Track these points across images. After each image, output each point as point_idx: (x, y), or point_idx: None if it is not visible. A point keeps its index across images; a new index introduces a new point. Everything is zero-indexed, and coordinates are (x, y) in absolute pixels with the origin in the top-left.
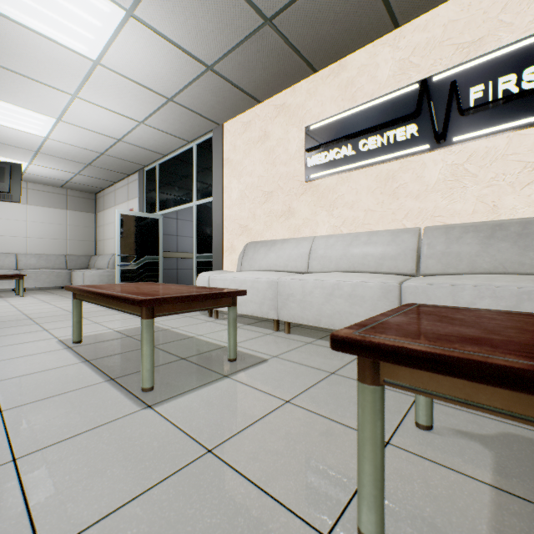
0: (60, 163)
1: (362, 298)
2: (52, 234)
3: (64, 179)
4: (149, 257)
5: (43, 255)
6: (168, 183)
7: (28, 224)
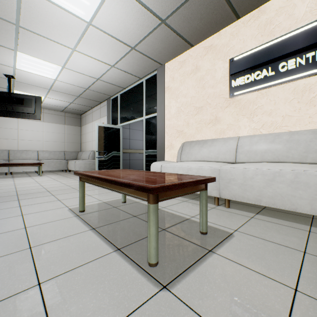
0: (62, 96)
1: (306, 184)
2: (57, 139)
3: (64, 106)
4: (114, 152)
5: (52, 151)
6: (126, 105)
7: (44, 133)
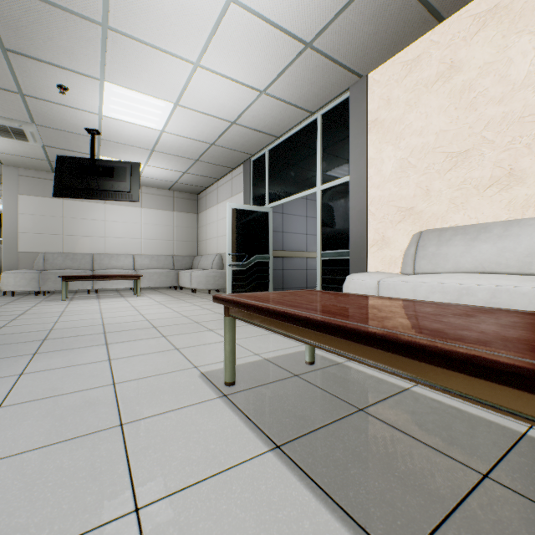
0: (171, 162)
1: None
2: (162, 235)
3: (172, 180)
4: (259, 256)
5: (154, 256)
6: (280, 169)
7: (142, 226)
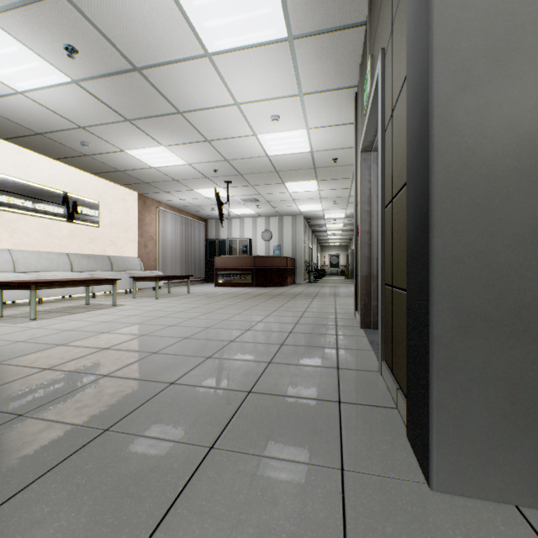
0: None
1: None
2: None
3: None
4: None
5: None
6: None
7: None
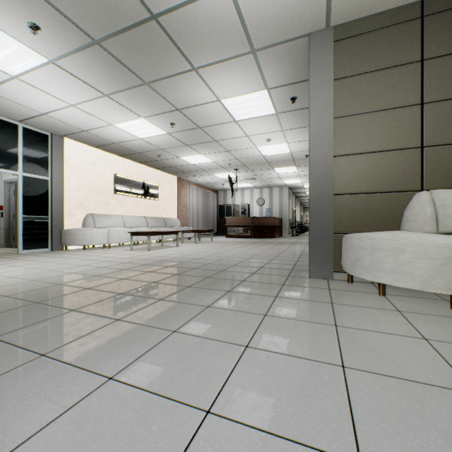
0: None
1: None
2: None
3: None
4: None
5: None
6: None
7: None
